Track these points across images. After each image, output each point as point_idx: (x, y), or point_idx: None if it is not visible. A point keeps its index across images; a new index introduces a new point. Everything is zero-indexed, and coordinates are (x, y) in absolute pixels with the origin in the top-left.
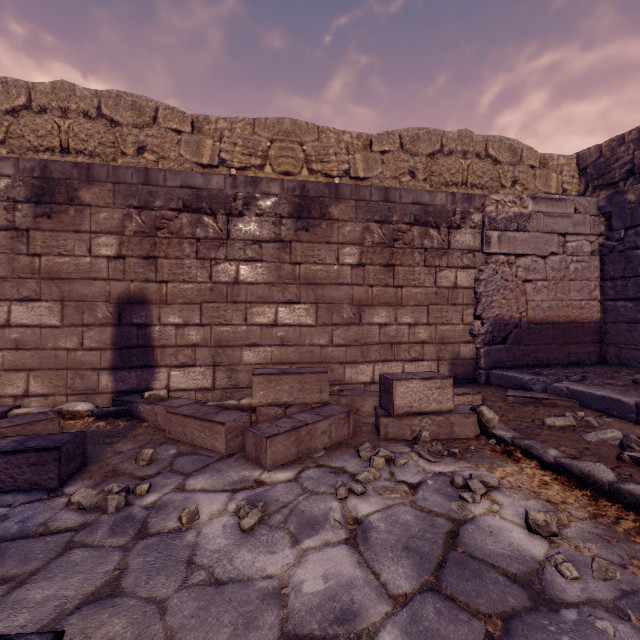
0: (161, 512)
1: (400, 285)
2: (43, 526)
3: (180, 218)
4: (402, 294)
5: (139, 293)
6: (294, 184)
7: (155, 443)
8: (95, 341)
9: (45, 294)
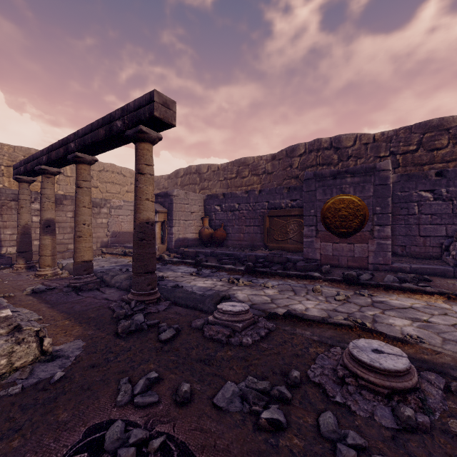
0: None
1: None
2: None
3: (11, 203)
4: None
5: None
6: None
7: None
8: None
9: None
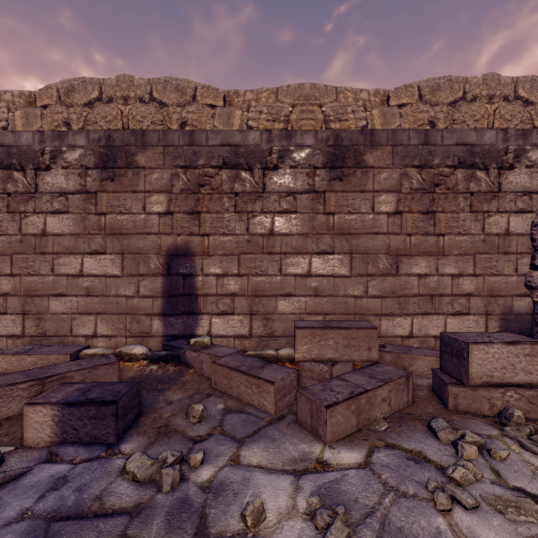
0: (219, 499)
1: (442, 233)
2: (98, 501)
3: (220, 174)
4: (444, 243)
5: (185, 246)
6: (328, 134)
7: (202, 394)
8: (148, 289)
9: (109, 248)
